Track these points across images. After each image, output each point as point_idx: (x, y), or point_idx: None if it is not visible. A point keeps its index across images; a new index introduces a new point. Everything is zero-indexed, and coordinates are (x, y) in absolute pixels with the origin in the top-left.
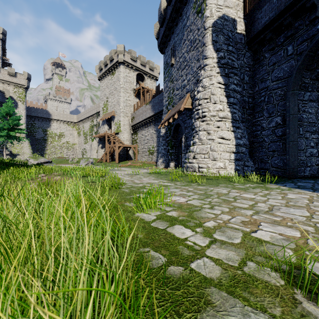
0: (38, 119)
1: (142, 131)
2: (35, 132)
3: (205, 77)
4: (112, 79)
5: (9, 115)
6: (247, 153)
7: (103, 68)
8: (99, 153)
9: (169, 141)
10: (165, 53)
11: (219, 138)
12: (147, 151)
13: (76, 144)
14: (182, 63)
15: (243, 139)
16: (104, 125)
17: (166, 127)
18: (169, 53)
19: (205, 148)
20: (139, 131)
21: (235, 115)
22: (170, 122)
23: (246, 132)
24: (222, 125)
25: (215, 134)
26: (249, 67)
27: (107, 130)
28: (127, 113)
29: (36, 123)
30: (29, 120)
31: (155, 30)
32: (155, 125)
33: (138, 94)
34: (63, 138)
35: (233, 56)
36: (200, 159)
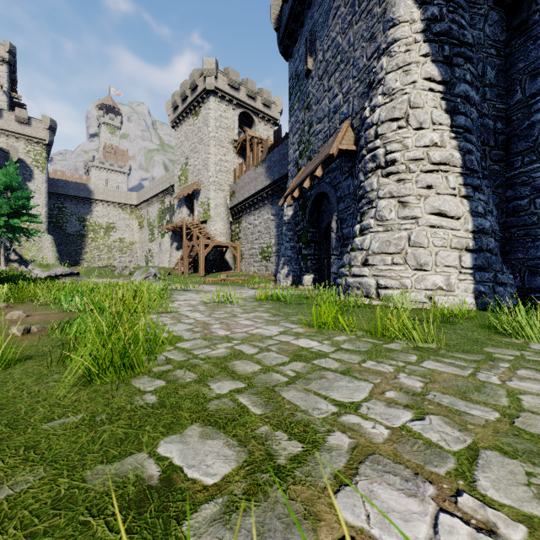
0: (70, 200)
1: (250, 216)
2: (65, 222)
3: (392, 68)
4: (196, 124)
5: (12, 191)
6: (498, 252)
7: (179, 104)
8: (173, 259)
9: (301, 231)
10: (292, 55)
11: (432, 215)
12: (259, 254)
13: (136, 244)
14: (331, 61)
15: (489, 218)
16: (181, 208)
17: (296, 204)
18: (302, 52)
19: (395, 239)
20: (244, 218)
21: (470, 157)
22: (305, 187)
23: (492, 201)
24: (438, 181)
25: (420, 204)
26: (498, 46)
27: (186, 217)
28: (223, 184)
29: (67, 207)
30: (54, 202)
31: (272, 12)
32: (273, 205)
33: (242, 150)
34: (113, 233)
35: (462, 16)
36: (382, 267)
